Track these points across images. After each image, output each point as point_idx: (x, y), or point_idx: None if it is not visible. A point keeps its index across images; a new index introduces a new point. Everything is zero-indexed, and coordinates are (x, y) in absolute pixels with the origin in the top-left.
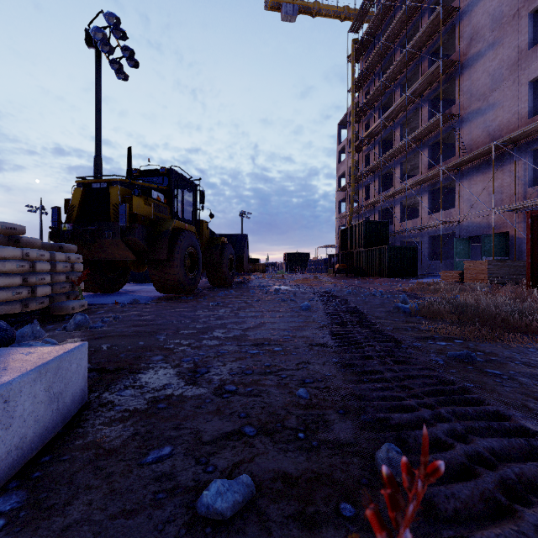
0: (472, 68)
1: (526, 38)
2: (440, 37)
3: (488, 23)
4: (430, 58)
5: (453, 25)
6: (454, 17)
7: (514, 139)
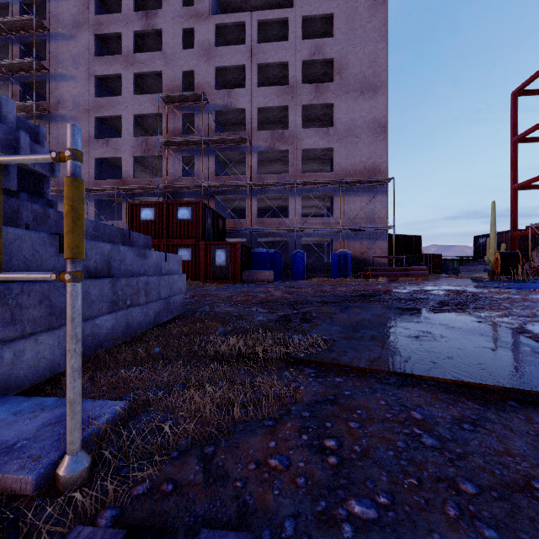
0: (59, 123)
1: (94, 131)
2: (32, 77)
3: (71, 102)
4: (22, 86)
5: (44, 78)
6: (45, 73)
7: (87, 190)
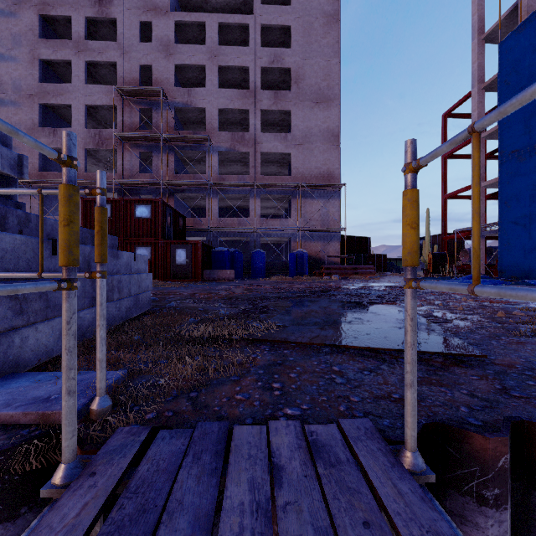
0: None
1: (38, 118)
2: None
3: (11, 85)
4: None
5: None
6: None
7: (31, 182)
